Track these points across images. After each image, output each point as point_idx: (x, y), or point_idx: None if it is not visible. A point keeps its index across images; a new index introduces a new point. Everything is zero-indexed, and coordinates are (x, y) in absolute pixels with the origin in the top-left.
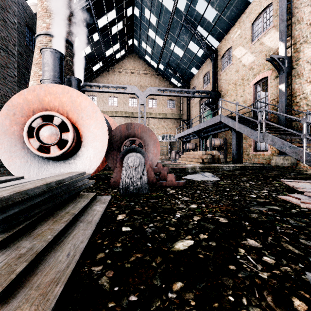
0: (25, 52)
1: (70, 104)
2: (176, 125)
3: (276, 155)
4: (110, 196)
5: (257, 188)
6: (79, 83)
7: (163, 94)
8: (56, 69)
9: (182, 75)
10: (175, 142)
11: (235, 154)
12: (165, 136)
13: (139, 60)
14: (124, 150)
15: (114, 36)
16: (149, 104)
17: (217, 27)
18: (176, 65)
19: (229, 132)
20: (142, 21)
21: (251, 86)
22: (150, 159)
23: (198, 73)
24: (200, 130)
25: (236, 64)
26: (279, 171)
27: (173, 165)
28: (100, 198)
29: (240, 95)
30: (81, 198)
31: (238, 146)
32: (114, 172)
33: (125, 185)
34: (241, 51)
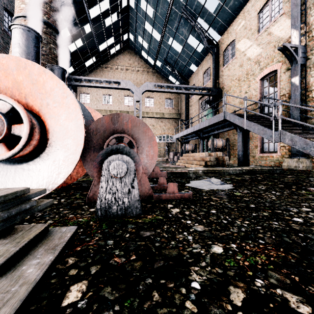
0: (3, 38)
1: (29, 85)
2: (174, 125)
3: (287, 157)
4: (75, 226)
5: (292, 204)
6: (63, 73)
7: (160, 90)
8: (30, 51)
9: (181, 72)
10: (173, 143)
11: (241, 156)
12: (163, 137)
13: (135, 57)
14: (104, 151)
15: (108, 28)
16: (146, 103)
17: (219, 19)
18: (174, 61)
19: (232, 132)
20: (138, 13)
21: (258, 81)
22: (144, 163)
23: (198, 69)
24: (200, 130)
25: (240, 58)
26: (293, 176)
27: (173, 169)
28: (54, 235)
29: (244, 91)
30: (6, 243)
31: (244, 146)
32: (94, 181)
33: (104, 204)
34: (246, 43)
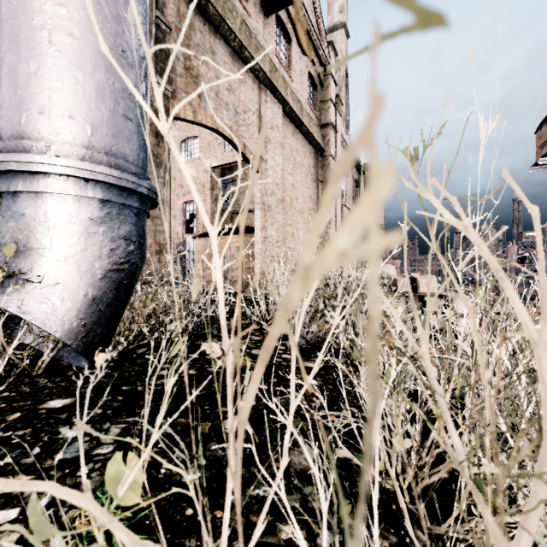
0: None
1: None
2: None
3: None
4: None
5: None
6: None
7: None
8: None
9: None
10: None
11: None
12: None
13: None
14: None
15: None
16: None
17: None
18: None
19: None
20: None
21: None
22: None
23: None
24: None
25: None
26: None
27: None
28: None
29: None
30: None
31: None
32: None
33: None
34: None
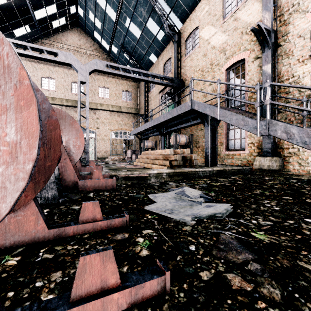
0: None
1: None
2: (132, 120)
3: (256, 155)
4: None
5: None
6: None
7: (114, 71)
8: None
9: (140, 63)
10: (131, 140)
11: (209, 154)
12: (120, 133)
13: (87, 38)
14: None
15: None
16: (99, 93)
17: (181, 2)
18: (132, 49)
19: (195, 128)
20: None
21: (223, 72)
22: None
23: (158, 60)
24: (162, 125)
25: (203, 47)
26: (269, 177)
27: (127, 173)
28: None
29: (208, 83)
30: None
31: (212, 143)
32: None
33: None
34: (210, 30)
